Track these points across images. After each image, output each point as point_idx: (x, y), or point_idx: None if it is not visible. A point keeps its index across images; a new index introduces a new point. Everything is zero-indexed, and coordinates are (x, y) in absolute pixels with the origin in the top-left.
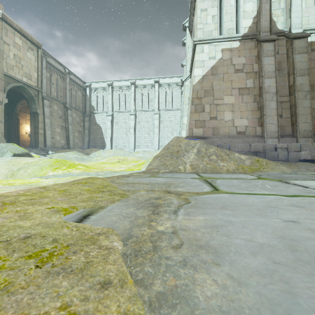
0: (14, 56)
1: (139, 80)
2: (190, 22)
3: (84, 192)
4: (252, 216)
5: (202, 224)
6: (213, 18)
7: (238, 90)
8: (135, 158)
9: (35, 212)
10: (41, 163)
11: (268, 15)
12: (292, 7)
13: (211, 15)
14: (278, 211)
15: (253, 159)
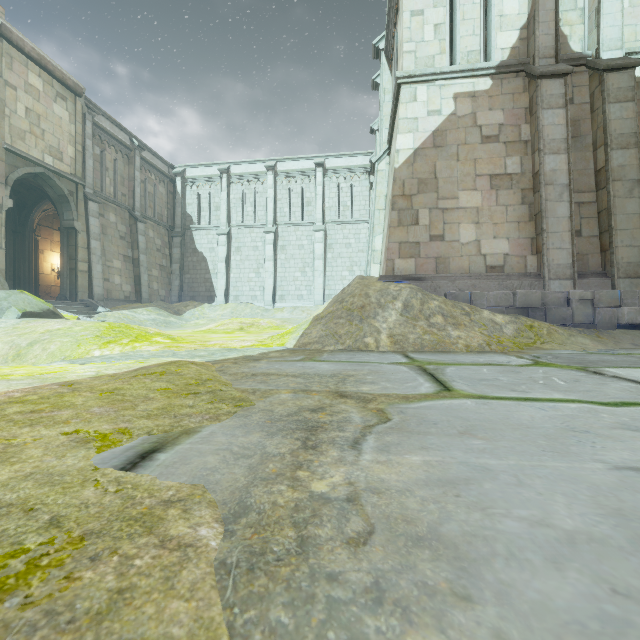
0: (27, 111)
1: (283, 161)
2: (388, 40)
3: (155, 395)
4: (535, 455)
5: (419, 475)
6: (437, 31)
7: (489, 180)
8: (275, 321)
9: (31, 443)
10: (77, 332)
11: (552, 23)
12: (602, 4)
13: (433, 22)
14: (594, 441)
15: (520, 324)
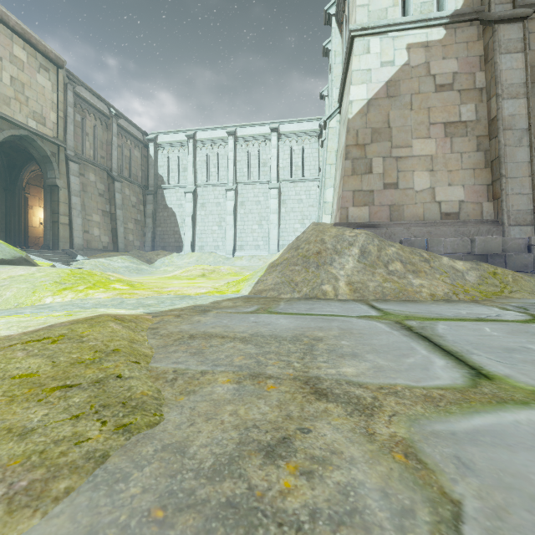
0: (11, 80)
1: (242, 128)
2: (339, 4)
3: None
4: None
5: None
6: None
7: (443, 128)
8: (234, 268)
9: None
10: (38, 278)
11: None
12: None
13: None
14: None
15: (483, 270)
